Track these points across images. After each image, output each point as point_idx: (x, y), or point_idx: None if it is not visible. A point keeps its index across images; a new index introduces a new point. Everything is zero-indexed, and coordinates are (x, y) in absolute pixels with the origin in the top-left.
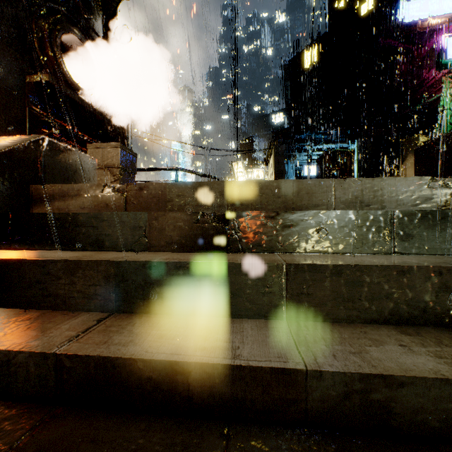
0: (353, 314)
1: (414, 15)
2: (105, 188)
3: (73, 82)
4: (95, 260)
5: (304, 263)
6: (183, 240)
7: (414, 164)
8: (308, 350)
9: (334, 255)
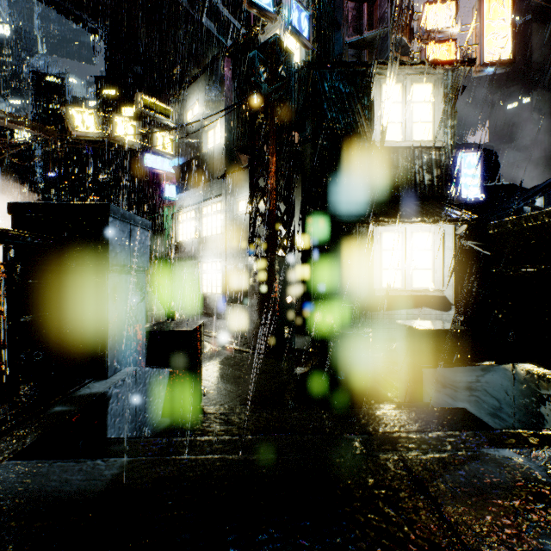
0: None
1: (149, 163)
2: None
3: None
4: None
5: None
6: None
7: None
8: None
9: None
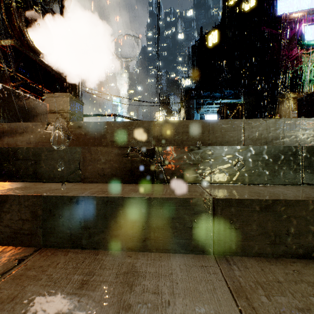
0: (280, 249)
1: (283, 10)
2: (48, 126)
3: (35, 48)
4: (22, 194)
5: (231, 198)
6: (114, 172)
7: (298, 110)
8: (249, 307)
9: (250, 186)
